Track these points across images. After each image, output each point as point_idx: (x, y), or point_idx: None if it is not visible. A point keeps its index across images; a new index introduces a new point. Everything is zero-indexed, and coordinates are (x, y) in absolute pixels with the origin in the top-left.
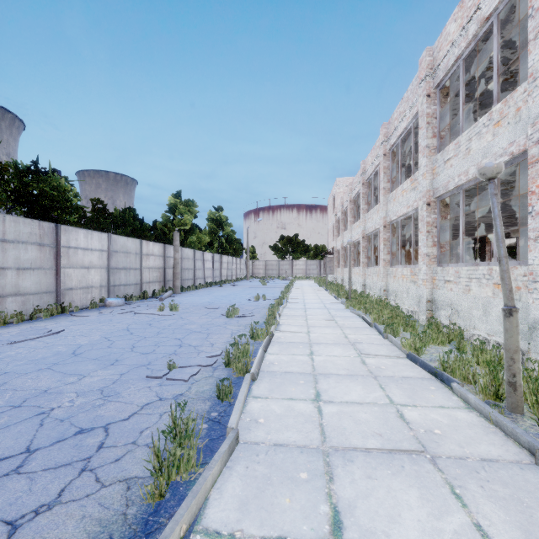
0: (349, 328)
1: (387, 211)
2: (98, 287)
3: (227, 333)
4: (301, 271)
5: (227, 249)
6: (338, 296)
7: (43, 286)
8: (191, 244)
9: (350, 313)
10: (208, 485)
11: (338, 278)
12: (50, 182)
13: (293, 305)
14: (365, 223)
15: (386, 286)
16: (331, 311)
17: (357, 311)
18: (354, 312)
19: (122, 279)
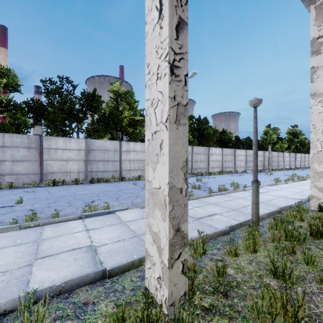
0: None
1: None
2: (243, 167)
3: None
4: None
5: (301, 149)
6: None
7: (232, 166)
8: (276, 149)
9: None
10: (282, 183)
11: None
12: (227, 135)
13: None
14: None
15: None
16: None
17: None
18: None
19: (249, 164)
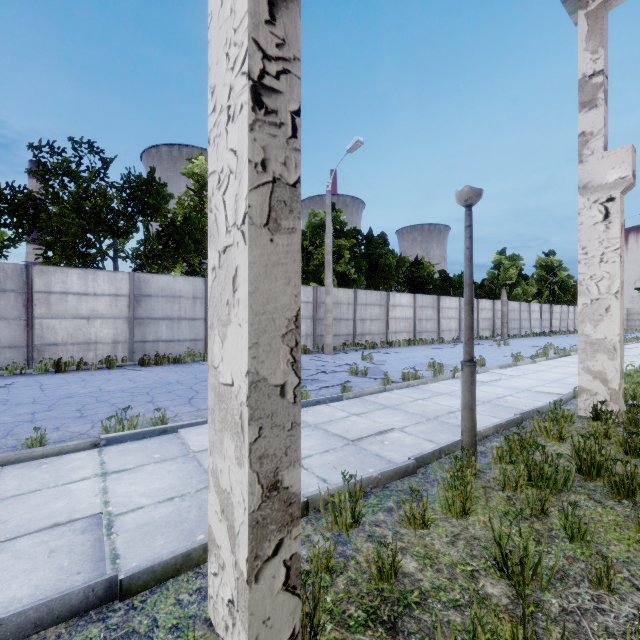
0: (637, 358)
1: None
2: (454, 331)
3: None
4: None
5: (561, 297)
6: None
7: (433, 328)
8: (516, 296)
9: None
10: (526, 363)
11: None
12: (425, 269)
13: None
14: None
15: None
16: None
17: None
18: None
19: None
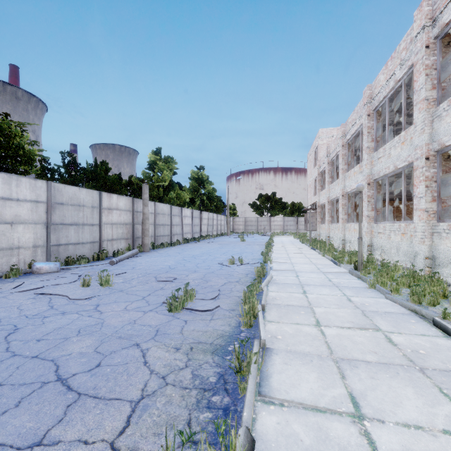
0: None
1: (432, 134)
2: (31, 248)
3: (127, 396)
4: (278, 227)
5: (208, 206)
6: (338, 261)
7: None
8: (170, 200)
9: (389, 302)
10: None
11: (322, 234)
12: None
13: (280, 275)
14: (372, 165)
15: (430, 252)
16: (347, 293)
17: (393, 294)
18: (396, 302)
19: (71, 236)
